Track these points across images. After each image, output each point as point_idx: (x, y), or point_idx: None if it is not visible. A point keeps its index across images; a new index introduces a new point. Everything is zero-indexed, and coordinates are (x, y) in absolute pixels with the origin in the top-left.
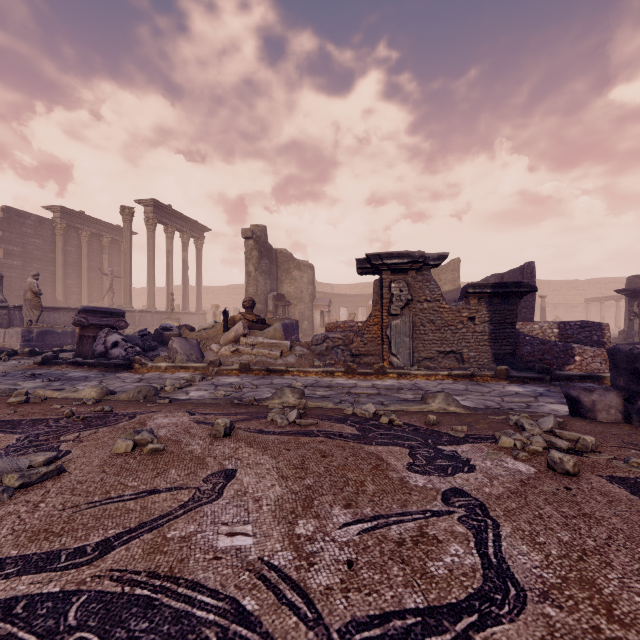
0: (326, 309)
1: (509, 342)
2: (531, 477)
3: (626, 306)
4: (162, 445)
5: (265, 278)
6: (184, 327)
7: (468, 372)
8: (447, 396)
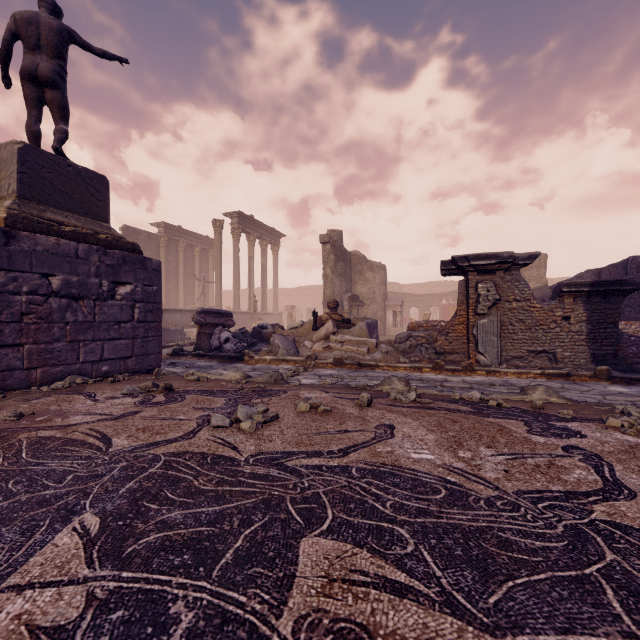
0: (398, 309)
1: (610, 342)
2: (639, 444)
3: None
4: (330, 408)
5: (341, 280)
6: (276, 326)
7: (563, 371)
8: (547, 388)
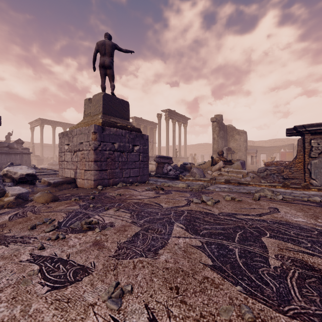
0: (254, 155)
1: None
2: None
3: None
4: (241, 199)
5: (222, 140)
6: (191, 163)
7: None
8: None
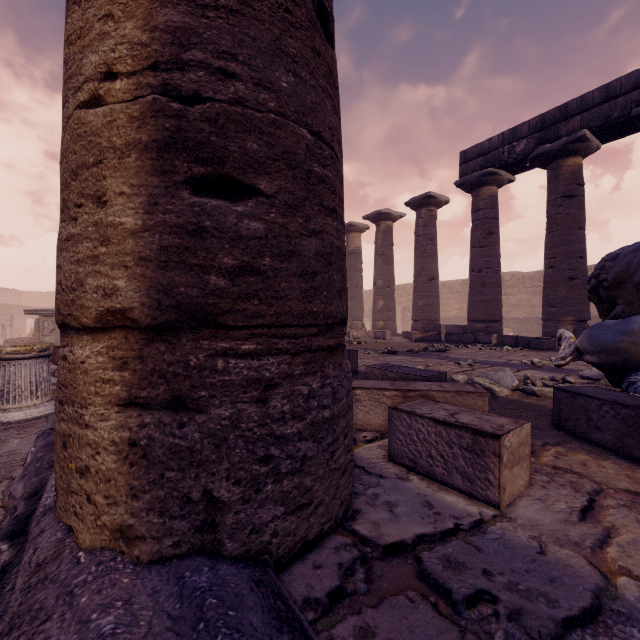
0: (8, 323)
1: None
2: None
3: None
4: None
5: None
6: None
7: None
8: None
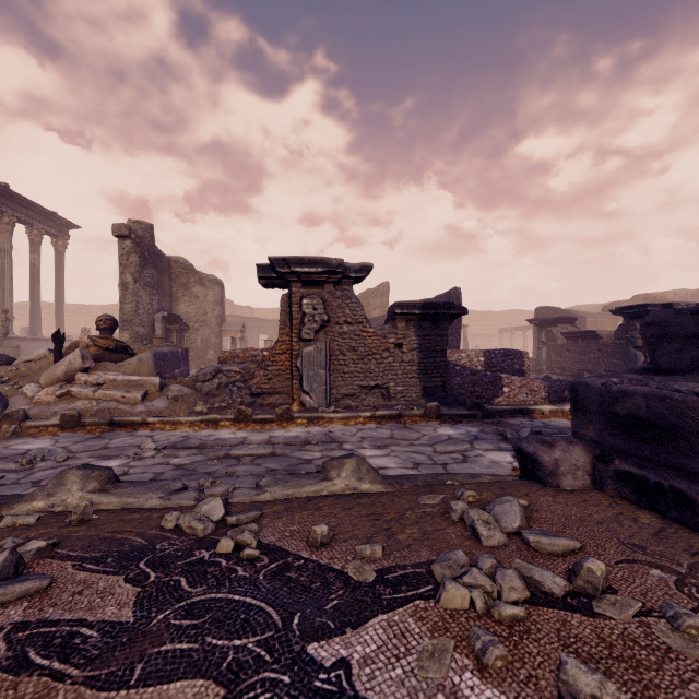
0: (238, 335)
1: (439, 373)
2: None
3: (534, 336)
4: None
5: (150, 293)
6: None
7: (395, 412)
8: (360, 464)
